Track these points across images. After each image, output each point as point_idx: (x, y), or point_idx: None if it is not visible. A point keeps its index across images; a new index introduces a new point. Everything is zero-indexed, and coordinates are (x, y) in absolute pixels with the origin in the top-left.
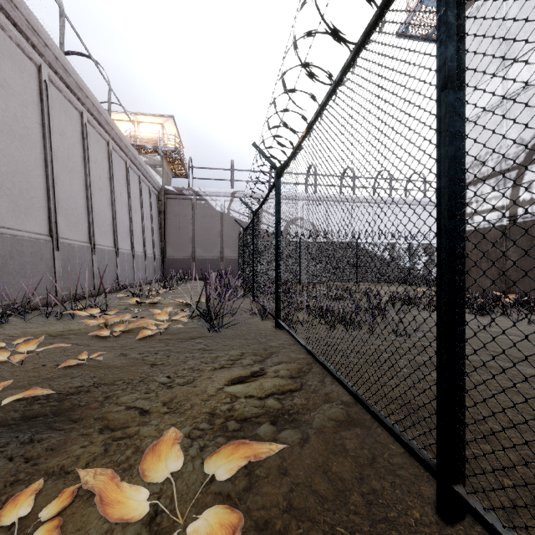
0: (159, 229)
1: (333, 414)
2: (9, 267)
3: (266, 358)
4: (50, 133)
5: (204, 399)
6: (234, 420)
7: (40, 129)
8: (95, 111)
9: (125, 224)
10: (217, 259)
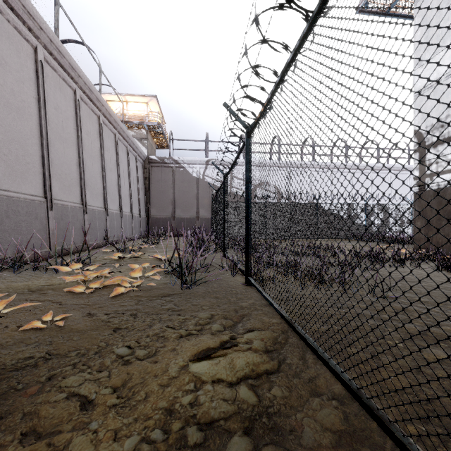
0: (144, 193)
1: (326, 418)
2: (5, 225)
3: (237, 322)
4: (45, 107)
5: (163, 384)
6: (196, 426)
7: (36, 103)
8: (87, 89)
9: (114, 188)
10: (194, 218)
